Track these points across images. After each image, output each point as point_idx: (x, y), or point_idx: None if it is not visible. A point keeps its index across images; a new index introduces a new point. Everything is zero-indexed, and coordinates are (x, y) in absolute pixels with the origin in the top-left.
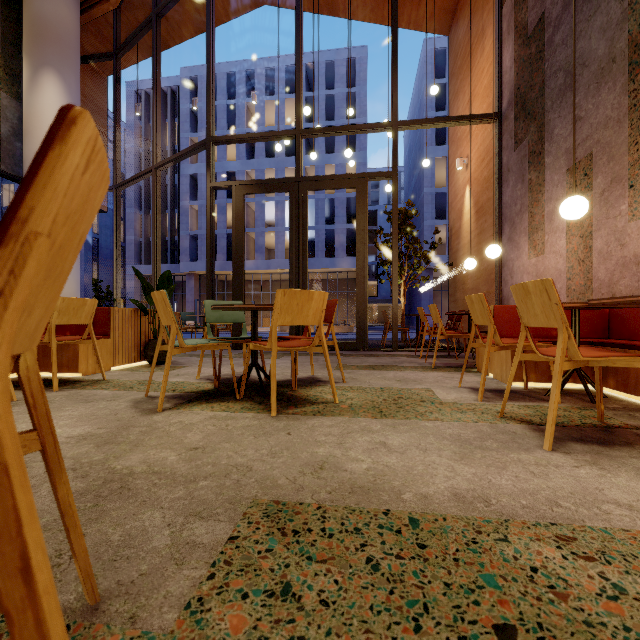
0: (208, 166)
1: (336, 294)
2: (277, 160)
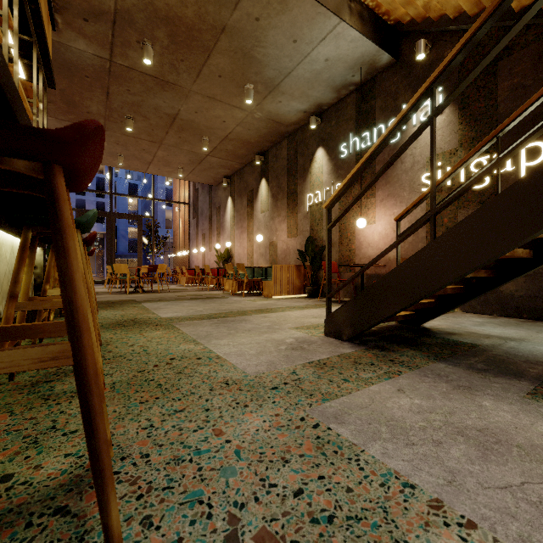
0: None
1: None
2: None
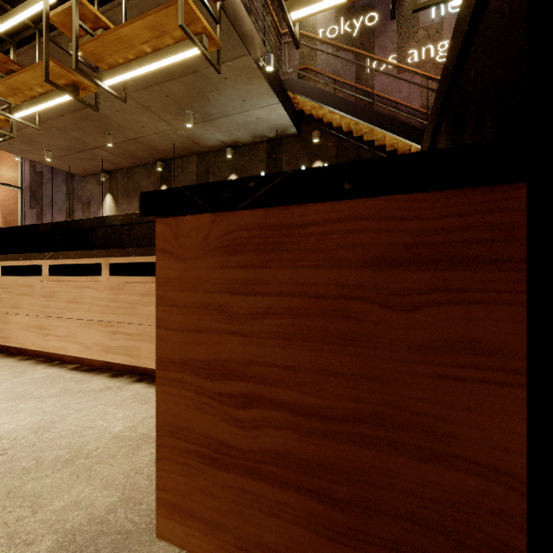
0: None
1: None
2: None
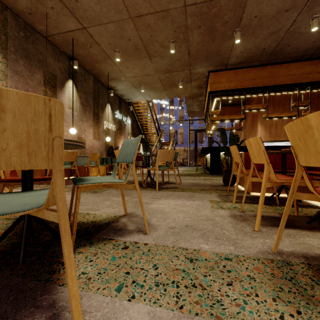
0: None
1: None
2: None
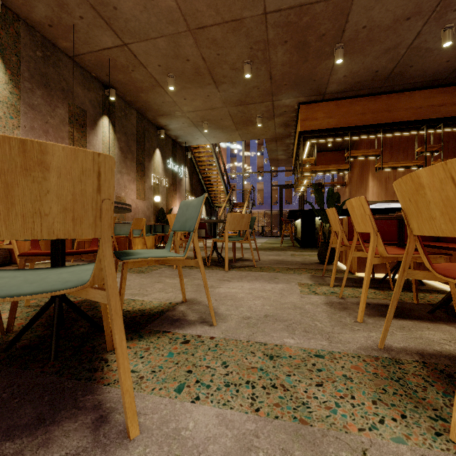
0: None
1: None
2: None
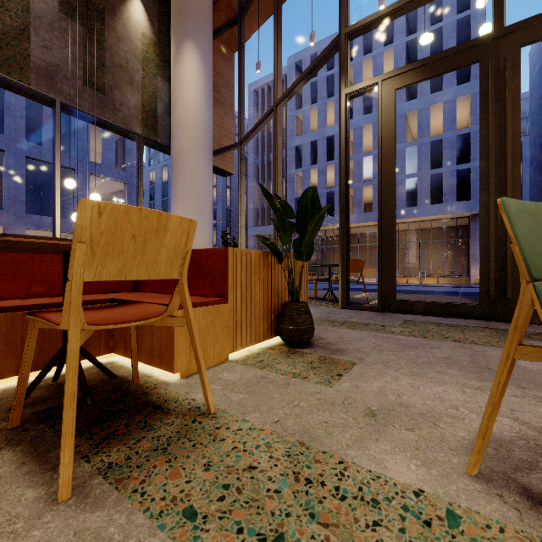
0: (342, 68)
1: (439, 243)
2: (375, 114)
